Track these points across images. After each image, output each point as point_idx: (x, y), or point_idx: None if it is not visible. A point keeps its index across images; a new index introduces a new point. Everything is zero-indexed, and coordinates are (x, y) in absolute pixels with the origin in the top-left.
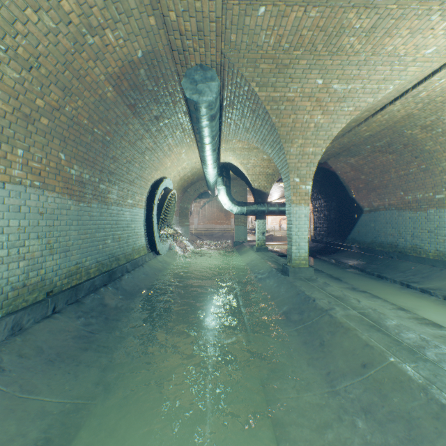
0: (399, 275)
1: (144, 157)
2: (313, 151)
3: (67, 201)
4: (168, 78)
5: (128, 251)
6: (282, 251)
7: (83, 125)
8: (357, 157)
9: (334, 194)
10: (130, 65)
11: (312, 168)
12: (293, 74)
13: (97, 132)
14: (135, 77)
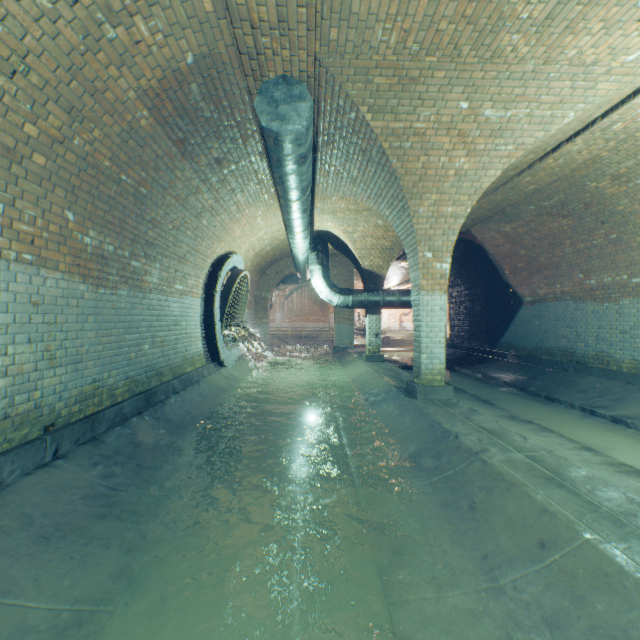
0: (578, 397)
1: (200, 221)
2: (453, 212)
3: (79, 286)
4: (235, 99)
5: (176, 361)
6: (404, 361)
7: (104, 168)
8: (514, 223)
9: (480, 278)
10: (175, 76)
11: (451, 238)
12: (425, 94)
13: (125, 180)
14: (184, 95)
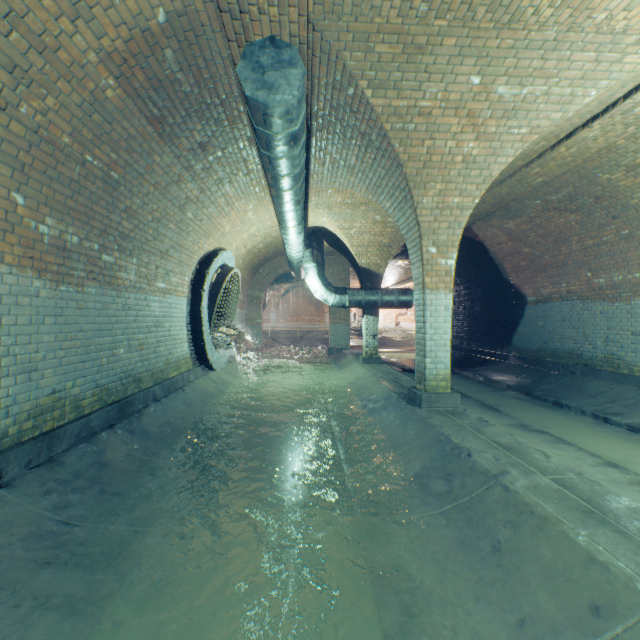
0: (588, 402)
1: (185, 213)
2: (460, 203)
3: (32, 281)
4: (218, 71)
5: (158, 365)
6: (402, 363)
7: (62, 145)
8: (518, 219)
9: (481, 277)
10: (145, 37)
11: (457, 232)
12: (432, 66)
13: (91, 161)
14: (157, 63)
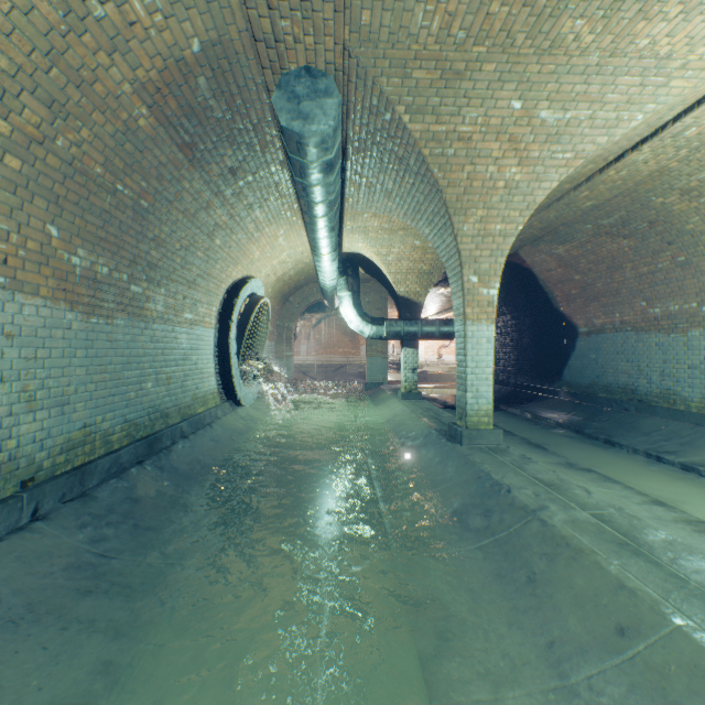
0: (642, 440)
1: (213, 240)
2: (503, 230)
3: (65, 314)
4: (251, 97)
5: (185, 401)
6: (444, 399)
7: (95, 175)
8: (568, 245)
9: (529, 306)
10: (179, 67)
11: (500, 260)
12: (471, 91)
13: (122, 190)
14: (190, 91)
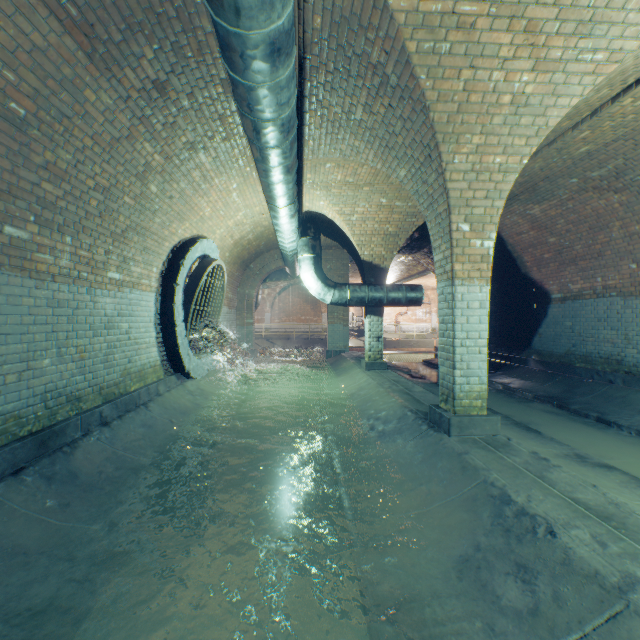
0: None
1: (146, 185)
2: (503, 163)
3: None
4: None
5: (110, 378)
6: (406, 367)
7: None
8: (546, 203)
9: (494, 272)
10: None
11: (498, 203)
12: None
13: None
14: None
